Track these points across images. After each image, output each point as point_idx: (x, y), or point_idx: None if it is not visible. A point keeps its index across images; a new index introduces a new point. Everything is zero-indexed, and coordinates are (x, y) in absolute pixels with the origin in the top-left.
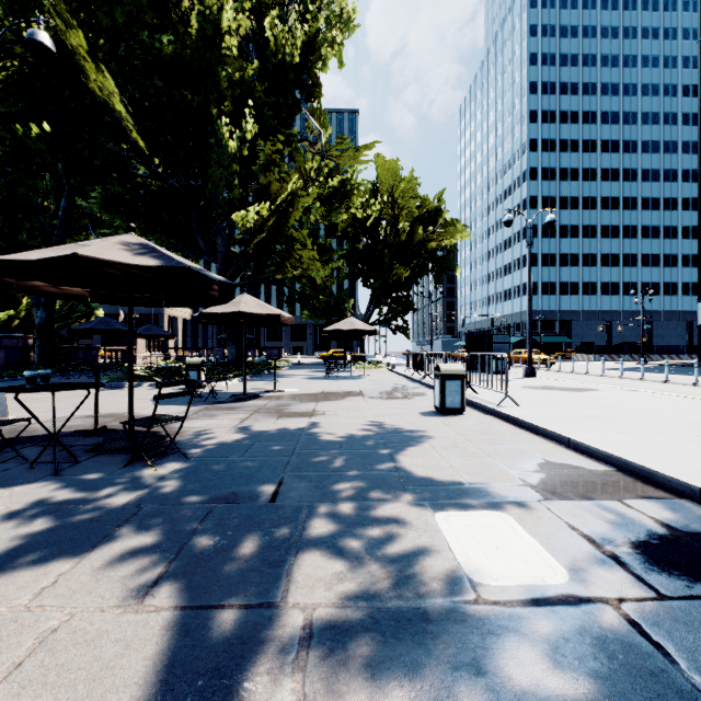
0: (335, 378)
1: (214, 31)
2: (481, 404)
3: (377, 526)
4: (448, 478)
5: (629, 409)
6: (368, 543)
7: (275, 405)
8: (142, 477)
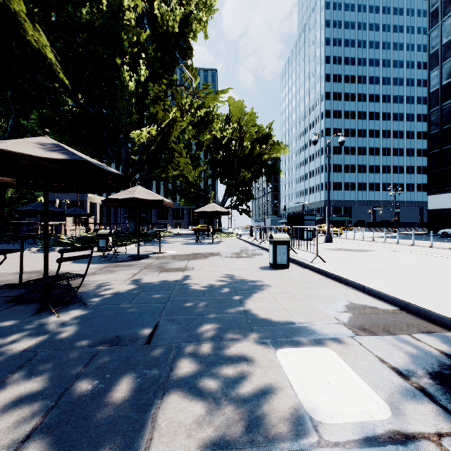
0: (202, 243)
1: (118, 7)
2: (300, 261)
3: (231, 364)
4: (283, 318)
5: (397, 263)
6: (224, 382)
7: (159, 263)
8: (46, 323)
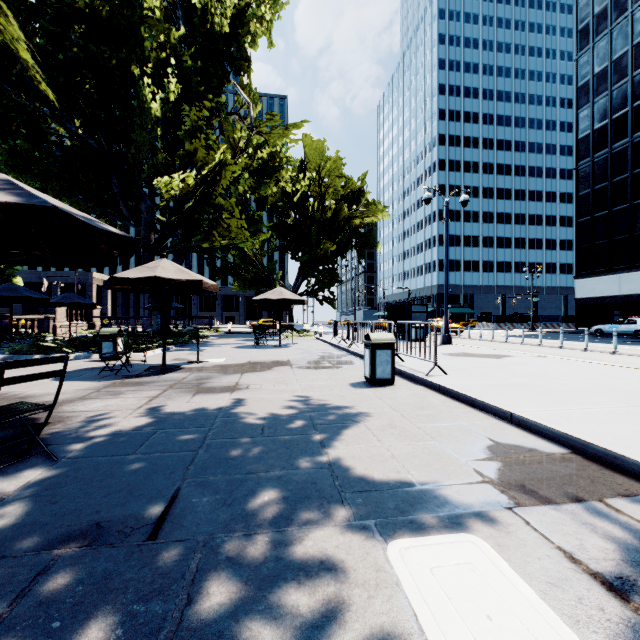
0: (264, 347)
1: None
2: (410, 373)
3: (305, 581)
4: (393, 475)
5: (549, 375)
6: (291, 629)
7: (195, 379)
8: None
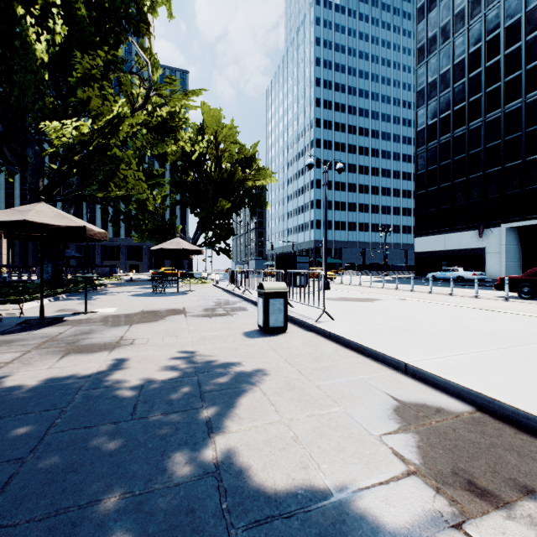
0: (162, 294)
1: None
2: (300, 320)
3: None
4: (300, 476)
5: (418, 318)
6: None
7: (73, 334)
8: None
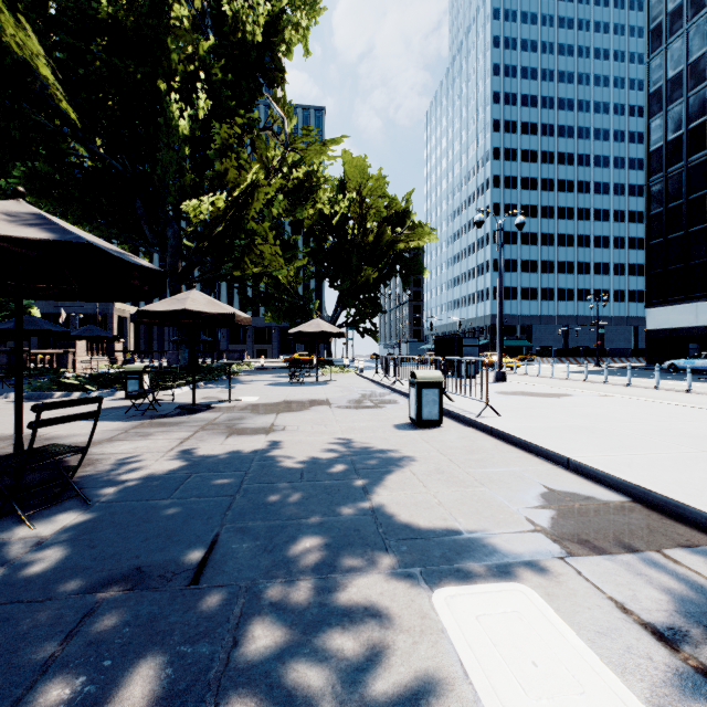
0: (300, 384)
1: None
2: (459, 414)
3: (350, 626)
4: (440, 523)
5: (612, 417)
6: (337, 671)
7: (227, 419)
8: (7, 542)
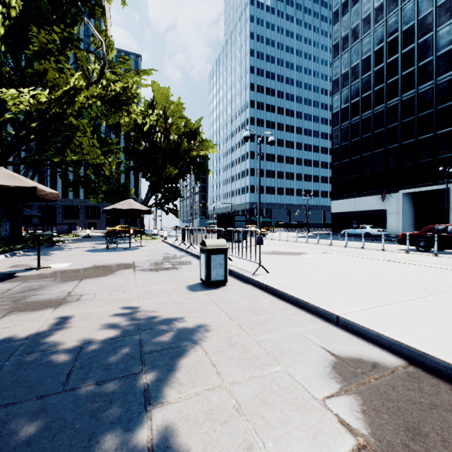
0: (115, 249)
1: None
2: (239, 273)
3: None
4: None
5: (340, 270)
6: None
7: (20, 290)
8: None
